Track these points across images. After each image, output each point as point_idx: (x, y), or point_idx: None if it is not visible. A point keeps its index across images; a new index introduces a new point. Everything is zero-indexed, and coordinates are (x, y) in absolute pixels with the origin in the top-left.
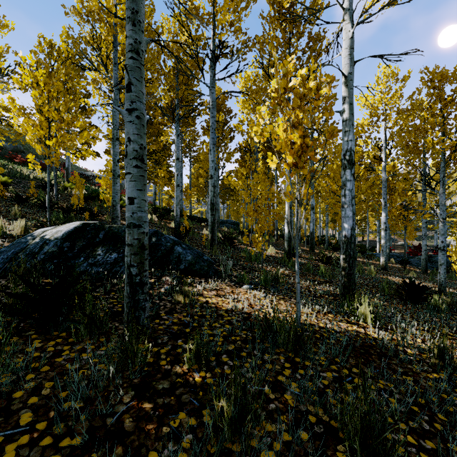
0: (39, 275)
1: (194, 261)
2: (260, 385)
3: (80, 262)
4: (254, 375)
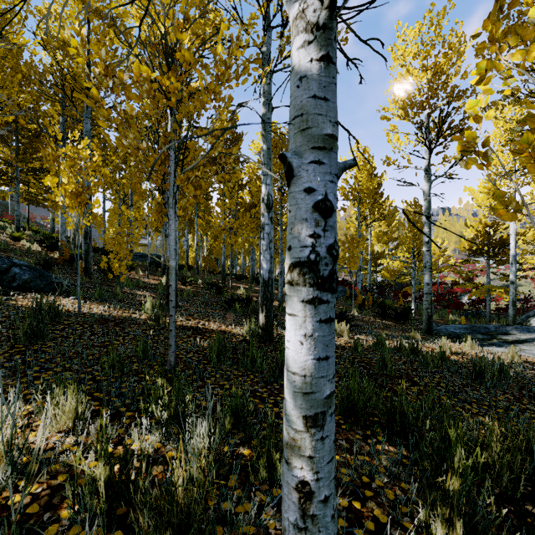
0: None
1: (30, 280)
2: (2, 329)
3: None
4: (3, 326)
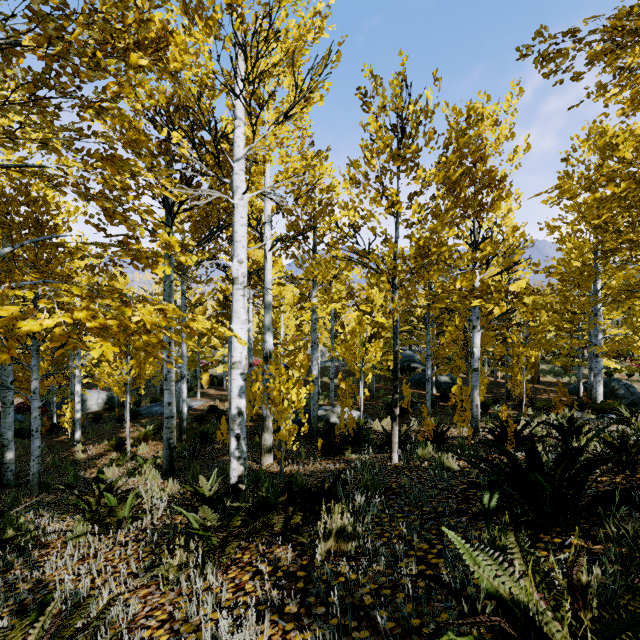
0: None
1: None
2: None
3: None
4: None
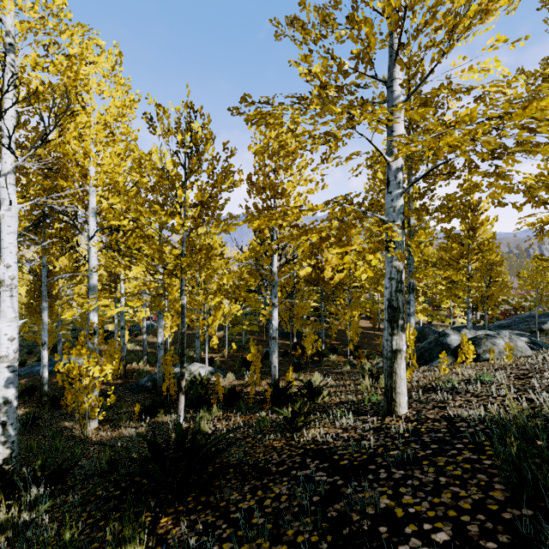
0: None
1: None
2: None
3: None
4: None
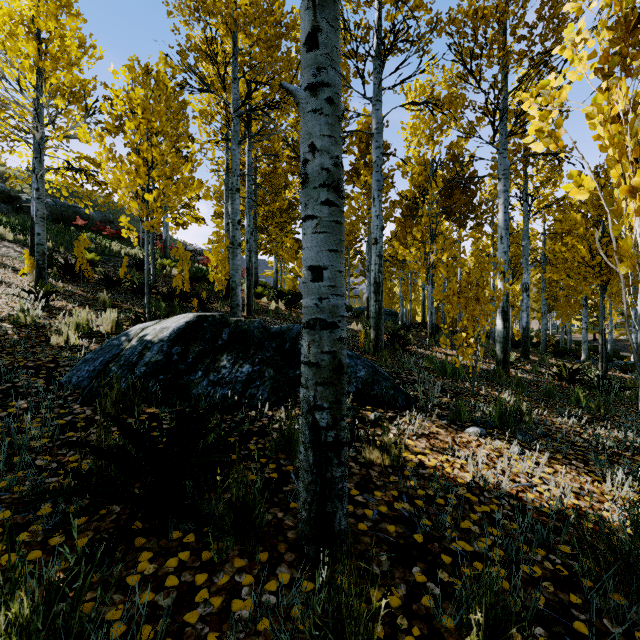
0: (139, 401)
1: (371, 380)
2: None
3: (197, 379)
4: None
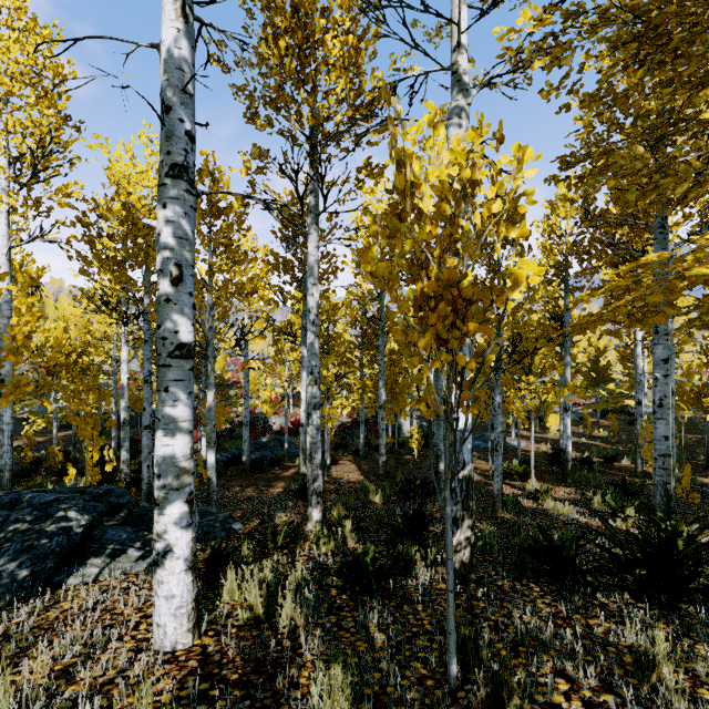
0: None
1: None
2: None
3: None
4: None
